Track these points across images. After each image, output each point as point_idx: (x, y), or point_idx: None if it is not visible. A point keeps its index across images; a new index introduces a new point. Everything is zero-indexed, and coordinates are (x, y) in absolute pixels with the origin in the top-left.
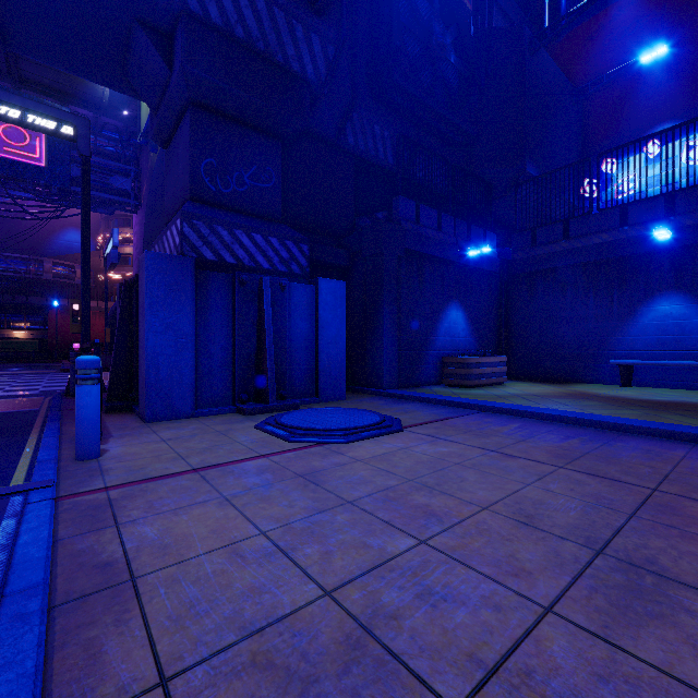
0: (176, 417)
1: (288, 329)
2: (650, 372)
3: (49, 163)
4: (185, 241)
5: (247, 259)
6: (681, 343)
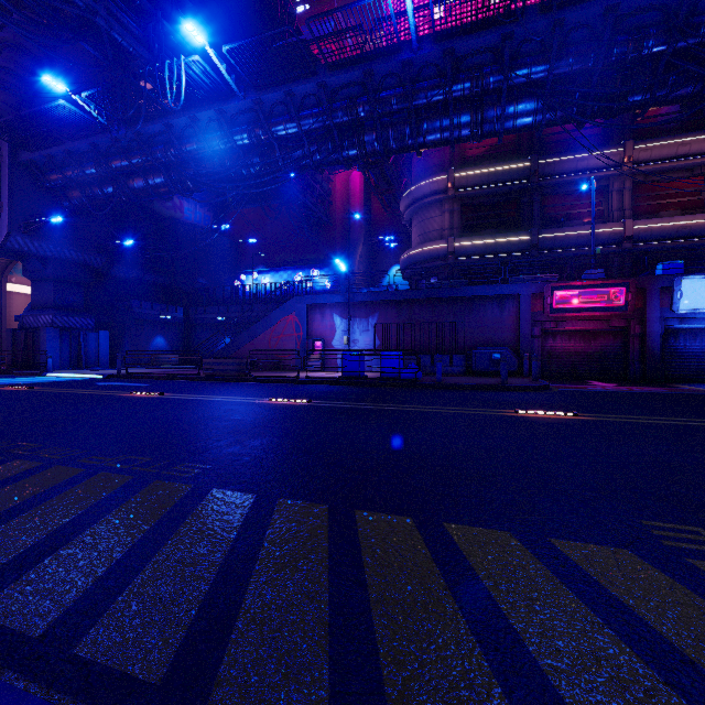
0: (55, 370)
1: (88, 346)
2: None
3: None
4: (54, 322)
5: (73, 325)
6: None
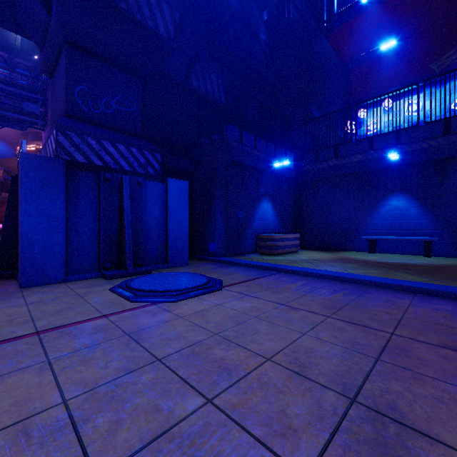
0: (48, 282)
1: (144, 215)
2: (386, 244)
3: None
4: (60, 147)
5: (112, 162)
6: (404, 225)
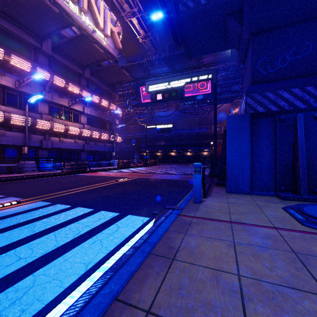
0: (240, 192)
1: None
2: None
3: (211, 90)
4: (247, 106)
5: (286, 105)
6: None
